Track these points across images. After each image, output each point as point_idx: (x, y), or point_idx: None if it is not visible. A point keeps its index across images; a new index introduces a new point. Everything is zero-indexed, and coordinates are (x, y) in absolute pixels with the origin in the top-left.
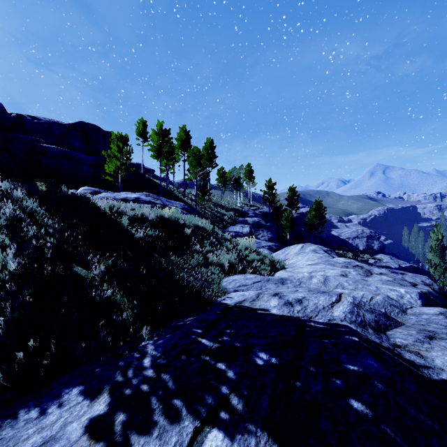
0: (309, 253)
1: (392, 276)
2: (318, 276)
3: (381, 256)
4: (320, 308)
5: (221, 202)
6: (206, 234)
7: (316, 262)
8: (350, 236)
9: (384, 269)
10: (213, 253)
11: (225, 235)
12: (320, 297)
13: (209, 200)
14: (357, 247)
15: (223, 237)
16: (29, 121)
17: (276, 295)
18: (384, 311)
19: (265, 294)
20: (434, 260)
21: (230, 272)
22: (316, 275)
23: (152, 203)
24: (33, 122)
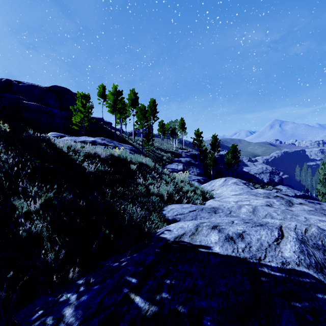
0: (231, 185)
1: (312, 206)
2: (246, 206)
3: (280, 187)
4: (265, 245)
5: (161, 146)
6: (149, 169)
7: (240, 193)
8: (257, 172)
9: (300, 199)
10: (154, 185)
11: (164, 171)
12: (261, 231)
13: (152, 145)
14: (263, 180)
15: (162, 172)
16: (15, 84)
17: (215, 228)
18: (321, 244)
19: (203, 226)
20: (321, 190)
21: (169, 202)
22: (244, 205)
23: (106, 145)
24: (19, 85)
